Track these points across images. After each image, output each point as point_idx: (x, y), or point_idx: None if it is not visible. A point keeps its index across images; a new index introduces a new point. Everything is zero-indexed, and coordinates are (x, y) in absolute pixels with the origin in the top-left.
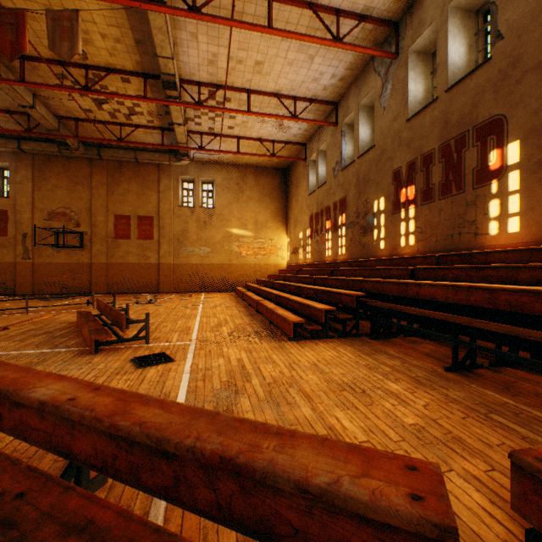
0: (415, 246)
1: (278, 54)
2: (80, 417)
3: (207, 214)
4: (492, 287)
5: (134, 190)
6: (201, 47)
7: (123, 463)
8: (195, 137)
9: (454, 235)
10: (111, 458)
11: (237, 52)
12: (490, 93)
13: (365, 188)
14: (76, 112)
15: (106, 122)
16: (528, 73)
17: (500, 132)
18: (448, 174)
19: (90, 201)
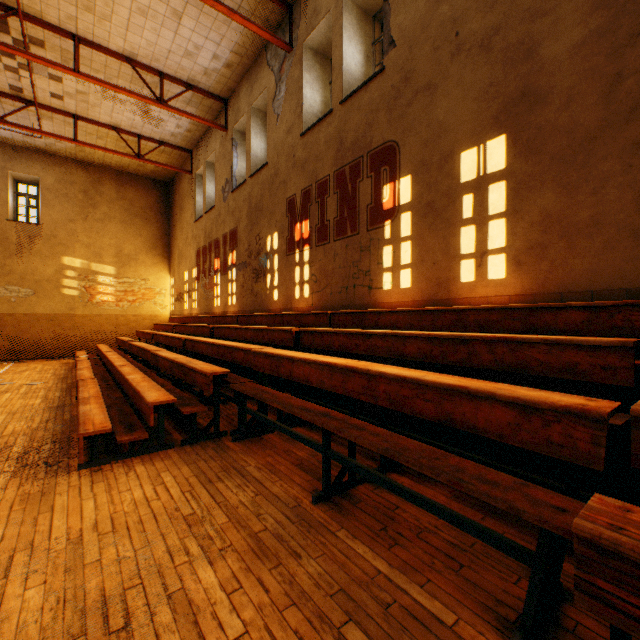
0: (310, 299)
1: None
2: None
3: (23, 233)
4: (370, 371)
5: None
6: None
7: None
8: None
9: (349, 288)
10: None
11: None
12: (384, 113)
13: (258, 218)
14: None
15: None
16: (420, 94)
17: (393, 163)
18: (343, 209)
19: None
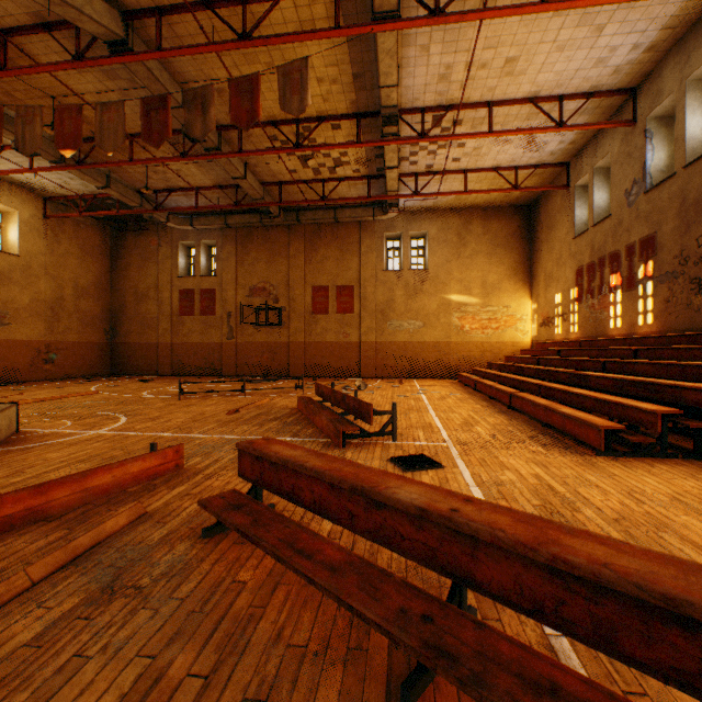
0: None
1: (542, 39)
2: (492, 538)
3: (417, 278)
4: None
5: (332, 255)
6: (432, 61)
7: (576, 613)
8: (406, 181)
9: None
10: (550, 601)
11: (480, 54)
12: None
13: (701, 215)
14: (280, 175)
15: (308, 181)
16: None
17: None
18: None
19: (287, 273)
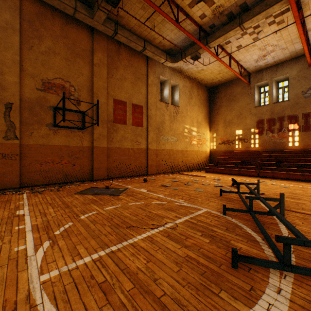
0: None
1: None
2: None
3: (174, 111)
4: None
5: (129, 78)
6: None
7: None
8: None
9: None
10: None
11: None
12: None
13: None
14: None
15: None
16: None
17: None
18: None
19: (90, 79)
